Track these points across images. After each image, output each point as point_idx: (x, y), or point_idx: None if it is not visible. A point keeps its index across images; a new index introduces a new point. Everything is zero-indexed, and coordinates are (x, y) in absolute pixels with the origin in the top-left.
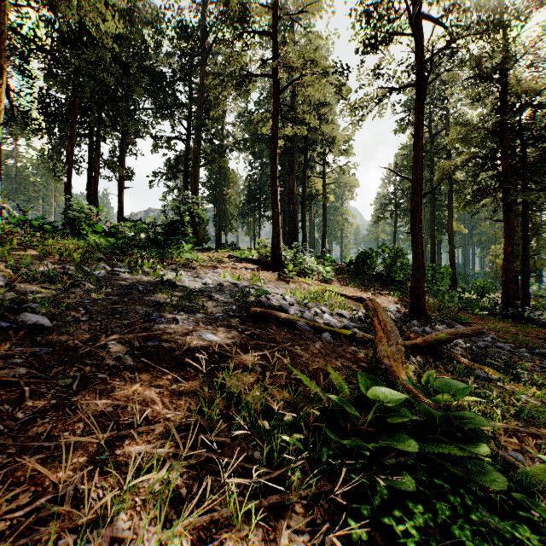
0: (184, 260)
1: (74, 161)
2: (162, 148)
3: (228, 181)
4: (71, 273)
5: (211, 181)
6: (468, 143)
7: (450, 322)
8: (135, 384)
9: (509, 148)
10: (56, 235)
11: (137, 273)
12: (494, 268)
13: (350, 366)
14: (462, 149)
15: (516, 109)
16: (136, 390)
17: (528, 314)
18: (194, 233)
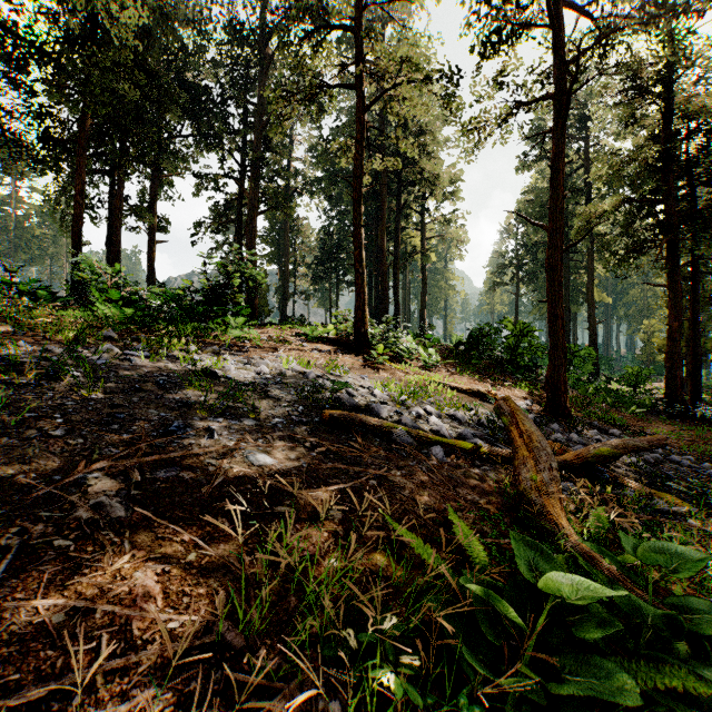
0: (233, 339)
1: (89, 207)
2: (207, 189)
3: (295, 234)
4: (56, 358)
5: (273, 234)
6: (621, 181)
7: (601, 424)
8: (120, 557)
9: (675, 187)
10: (54, 304)
11: (161, 358)
12: (647, 350)
13: (476, 501)
14: (607, 192)
15: (685, 135)
16: (119, 570)
17: (702, 412)
18: (250, 303)
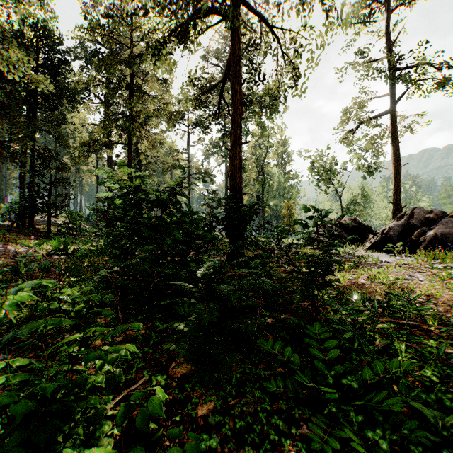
0: None
1: None
2: None
3: None
4: None
5: None
6: None
7: None
8: None
9: None
10: None
11: None
12: None
13: None
14: None
15: None
16: None
17: None
18: (1, 199)
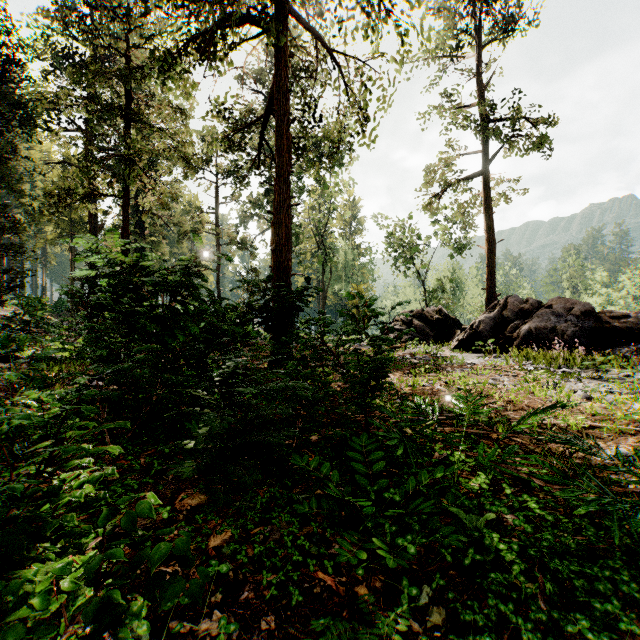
0: None
1: None
2: None
3: None
4: None
5: None
6: None
7: None
8: None
9: None
10: None
11: None
12: None
13: None
14: None
15: None
16: None
17: None
18: None
